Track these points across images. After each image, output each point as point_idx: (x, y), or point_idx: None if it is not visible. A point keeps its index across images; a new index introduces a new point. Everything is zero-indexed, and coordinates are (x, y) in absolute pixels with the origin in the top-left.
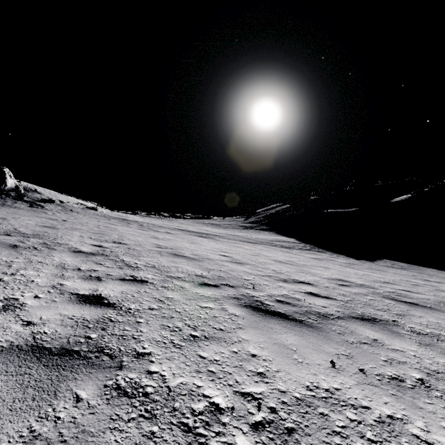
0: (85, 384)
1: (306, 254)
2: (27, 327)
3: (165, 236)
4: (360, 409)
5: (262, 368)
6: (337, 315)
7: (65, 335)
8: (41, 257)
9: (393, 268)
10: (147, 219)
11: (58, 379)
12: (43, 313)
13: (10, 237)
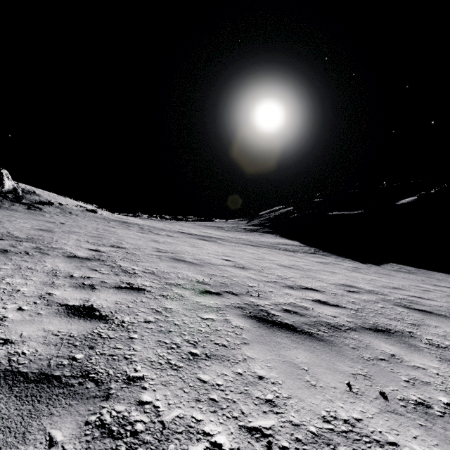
0: (62, 421)
1: (311, 257)
2: (3, 346)
3: (166, 239)
4: (387, 446)
5: (271, 393)
6: (349, 326)
7: (46, 356)
8: (32, 263)
9: (400, 272)
10: (148, 221)
11: (30, 415)
12: (24, 328)
13: (2, 241)
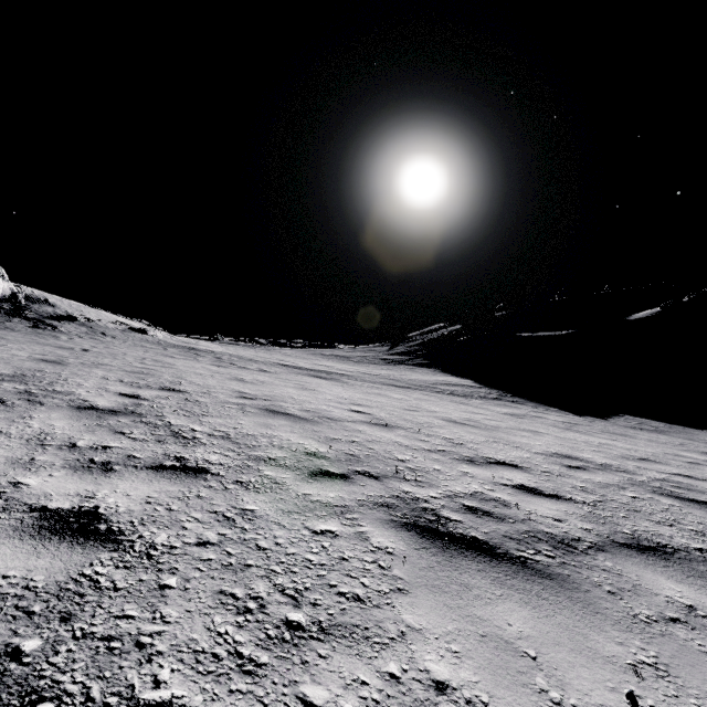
0: None
1: (495, 406)
2: None
3: (257, 376)
4: None
5: None
6: (589, 540)
7: None
8: (4, 421)
9: (642, 430)
10: (231, 348)
11: None
12: None
13: None
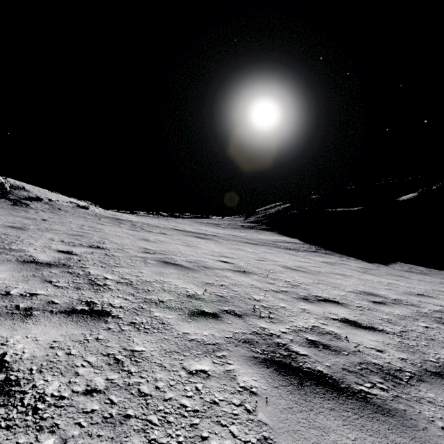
0: None
1: (314, 256)
2: None
3: (158, 237)
4: None
5: None
6: (408, 370)
7: None
8: None
9: (412, 272)
10: (143, 218)
11: None
12: None
13: None
